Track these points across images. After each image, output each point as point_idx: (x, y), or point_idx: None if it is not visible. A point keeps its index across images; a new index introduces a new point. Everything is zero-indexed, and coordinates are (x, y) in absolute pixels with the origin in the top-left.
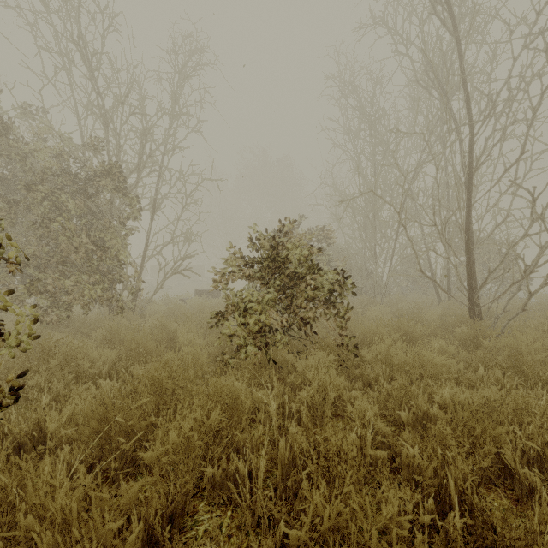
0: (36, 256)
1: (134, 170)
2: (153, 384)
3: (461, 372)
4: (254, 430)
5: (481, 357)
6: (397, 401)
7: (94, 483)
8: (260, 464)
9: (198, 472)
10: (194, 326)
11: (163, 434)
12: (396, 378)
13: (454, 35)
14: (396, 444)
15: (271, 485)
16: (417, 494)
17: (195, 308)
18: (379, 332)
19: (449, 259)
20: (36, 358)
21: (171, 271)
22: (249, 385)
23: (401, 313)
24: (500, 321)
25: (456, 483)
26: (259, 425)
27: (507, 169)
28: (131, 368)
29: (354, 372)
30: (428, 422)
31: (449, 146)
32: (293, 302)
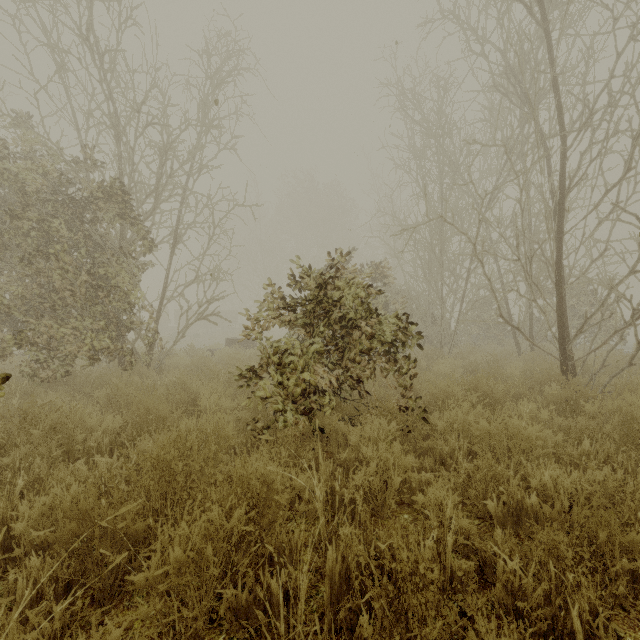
0: (27, 298)
1: (149, 194)
2: (158, 466)
3: (559, 445)
4: (294, 526)
5: (583, 425)
6: (481, 485)
7: (70, 610)
8: (301, 586)
9: (215, 593)
10: (221, 385)
11: (167, 540)
12: (477, 453)
13: (541, 26)
14: (485, 549)
15: (316, 617)
16: (526, 637)
17: (225, 361)
18: (452, 393)
19: (536, 302)
20: (15, 427)
21: (199, 316)
22: (288, 464)
23: (474, 368)
24: (597, 378)
25: (582, 619)
26: (301, 520)
27: (608, 190)
28: (137, 441)
29: (421, 443)
30: (523, 515)
31: (537, 161)
32: (344, 355)
